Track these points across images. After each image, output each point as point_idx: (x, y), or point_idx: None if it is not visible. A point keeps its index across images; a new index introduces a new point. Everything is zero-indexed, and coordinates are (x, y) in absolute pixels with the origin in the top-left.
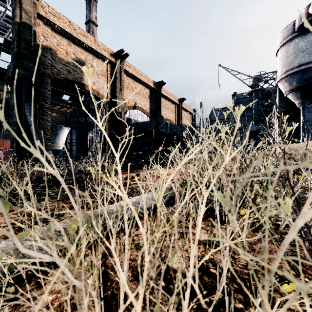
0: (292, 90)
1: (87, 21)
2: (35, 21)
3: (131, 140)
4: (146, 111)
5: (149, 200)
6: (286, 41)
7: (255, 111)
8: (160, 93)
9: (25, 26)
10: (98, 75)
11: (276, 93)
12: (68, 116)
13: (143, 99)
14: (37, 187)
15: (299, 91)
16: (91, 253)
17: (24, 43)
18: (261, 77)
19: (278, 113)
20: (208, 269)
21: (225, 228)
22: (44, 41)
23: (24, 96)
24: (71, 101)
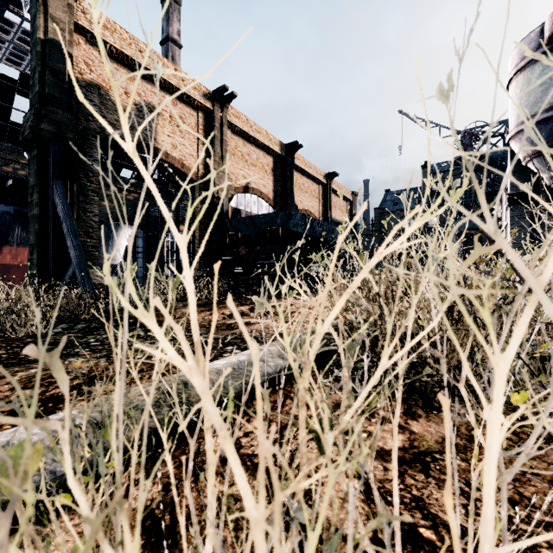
0: (538, 153)
1: (164, 39)
2: (71, 38)
3: (222, 195)
4: (266, 197)
5: (273, 357)
6: (527, 62)
7: (466, 195)
8: (292, 164)
9: (53, 46)
10: (182, 133)
11: (504, 162)
12: (130, 206)
13: (261, 174)
14: (70, 331)
15: (550, 156)
16: (146, 478)
17: (52, 76)
18: (477, 132)
19: (510, 197)
20: (415, 529)
21: (437, 422)
22: (87, 72)
23: (51, 170)
24: (135, 180)
